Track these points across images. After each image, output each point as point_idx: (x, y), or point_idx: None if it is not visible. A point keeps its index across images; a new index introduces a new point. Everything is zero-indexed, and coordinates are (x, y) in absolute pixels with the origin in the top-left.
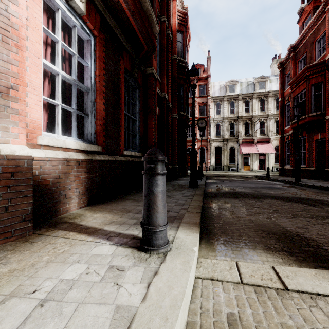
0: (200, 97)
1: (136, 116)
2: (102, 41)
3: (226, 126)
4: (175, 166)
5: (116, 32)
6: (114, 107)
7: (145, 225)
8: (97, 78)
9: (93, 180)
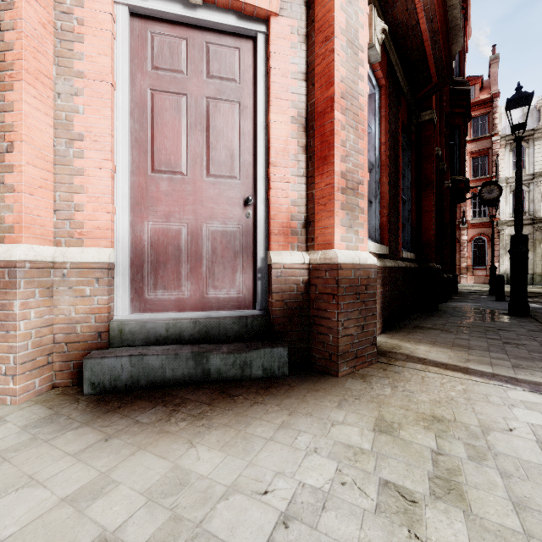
0: (473, 141)
1: (406, 195)
2: (386, 91)
3: (540, 191)
4: (447, 275)
5: (397, 70)
6: (394, 186)
7: None
8: (383, 148)
9: (384, 296)
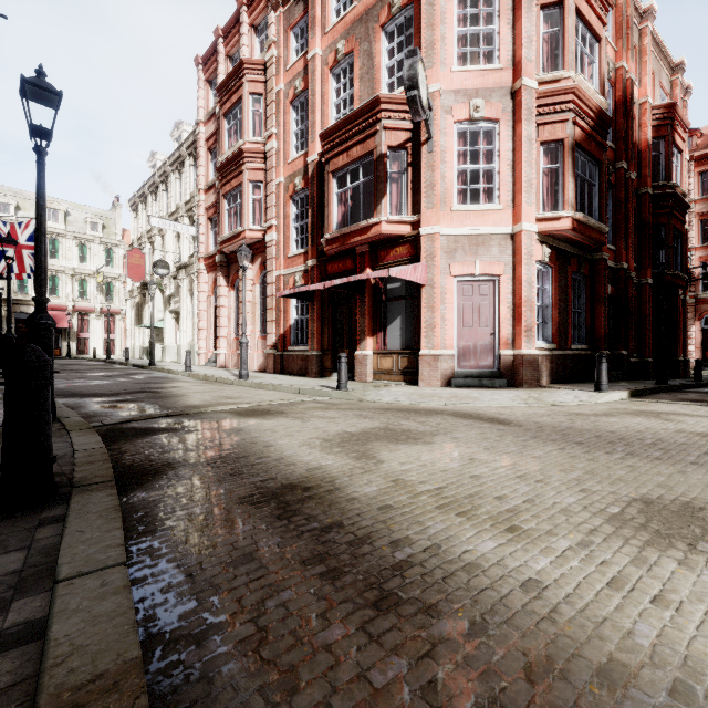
0: None
1: (582, 308)
2: (556, 267)
3: None
4: (645, 359)
5: (565, 249)
6: (563, 311)
7: (596, 382)
8: (553, 297)
9: (552, 368)
